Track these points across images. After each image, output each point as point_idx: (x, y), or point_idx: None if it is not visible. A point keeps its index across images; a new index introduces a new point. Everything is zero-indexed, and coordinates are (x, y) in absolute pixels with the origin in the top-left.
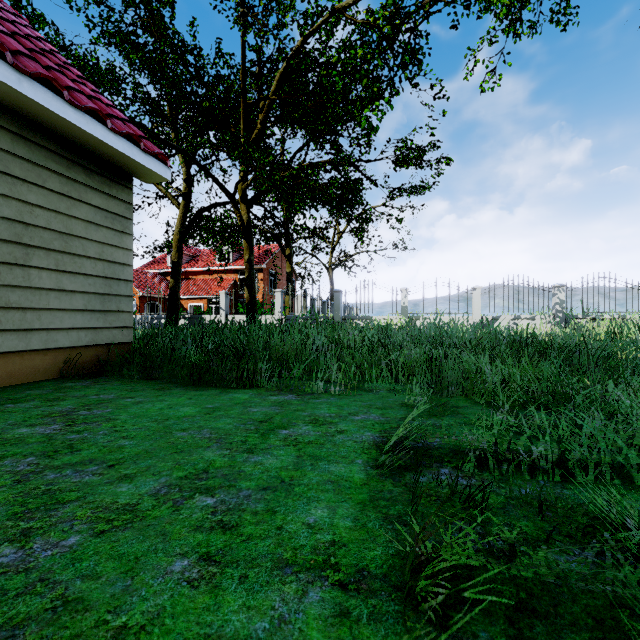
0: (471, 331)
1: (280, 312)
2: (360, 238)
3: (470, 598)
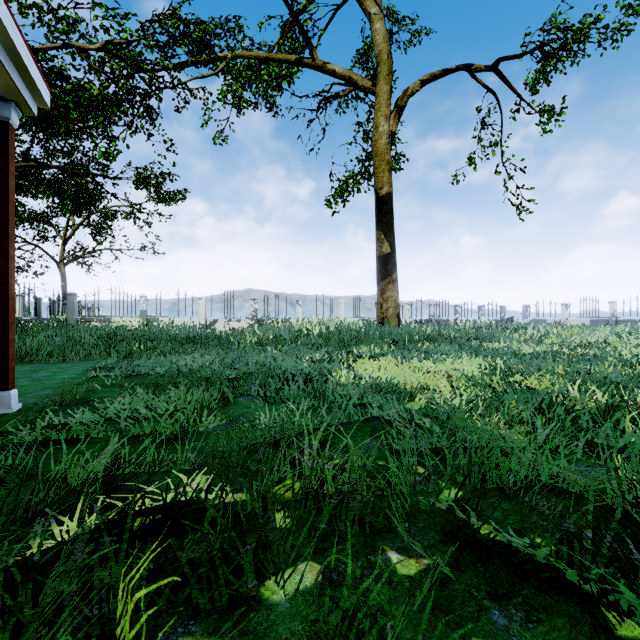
0: (183, 330)
1: None
2: (99, 244)
3: (101, 376)
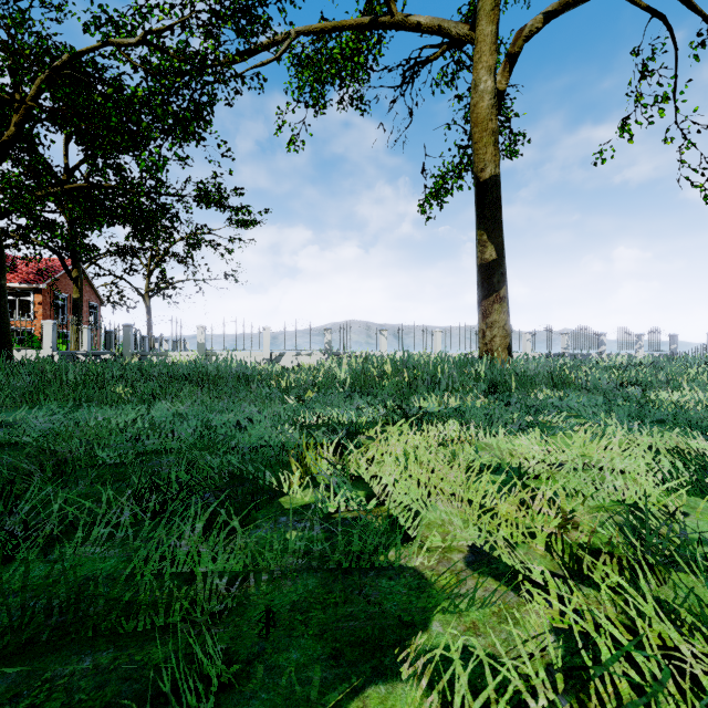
0: (223, 366)
1: (51, 347)
2: (162, 270)
3: None
